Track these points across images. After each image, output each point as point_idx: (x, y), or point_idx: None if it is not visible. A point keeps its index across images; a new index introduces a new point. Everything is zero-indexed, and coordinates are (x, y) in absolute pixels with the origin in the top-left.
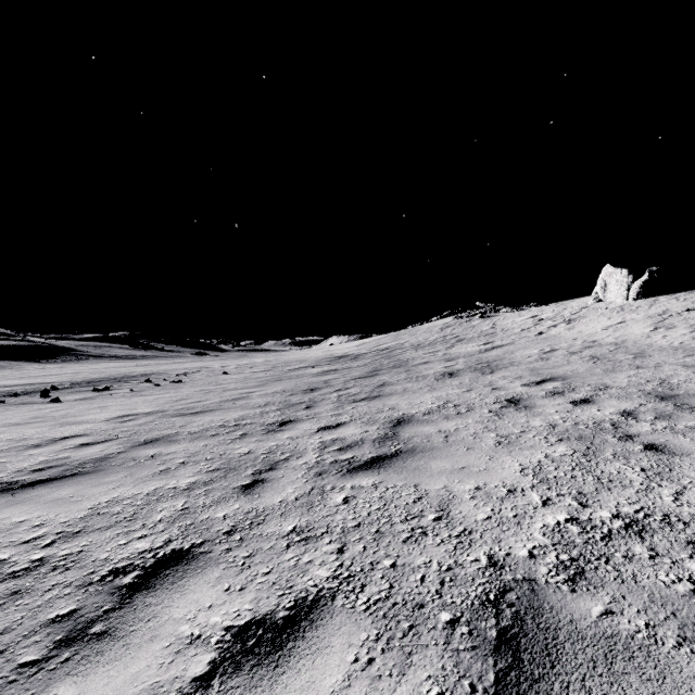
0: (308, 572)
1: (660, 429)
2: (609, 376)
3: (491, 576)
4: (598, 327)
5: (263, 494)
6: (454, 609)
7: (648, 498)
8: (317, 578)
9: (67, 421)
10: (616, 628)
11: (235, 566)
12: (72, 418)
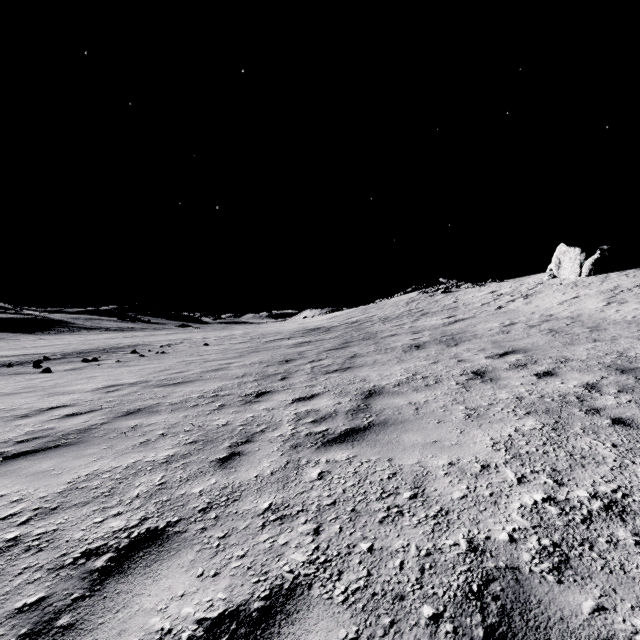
0: (284, 556)
1: (625, 402)
2: (568, 349)
3: (472, 563)
4: (554, 302)
5: (239, 468)
6: (436, 602)
7: (624, 477)
8: (293, 563)
9: (56, 391)
10: (611, 628)
11: (209, 548)
12: (60, 388)
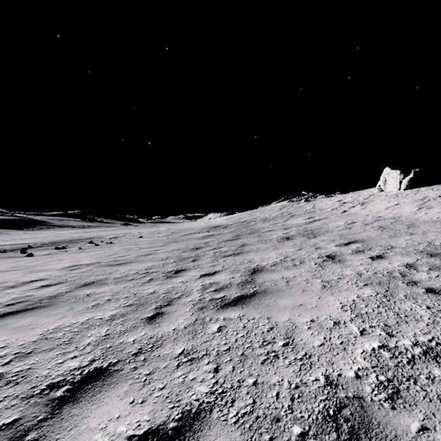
0: (192, 388)
1: (434, 277)
2: (393, 239)
3: (329, 393)
4: (382, 207)
5: (162, 324)
6: (303, 423)
7: (436, 330)
8: (199, 393)
9: (35, 270)
10: None
11: (139, 382)
12: (38, 267)
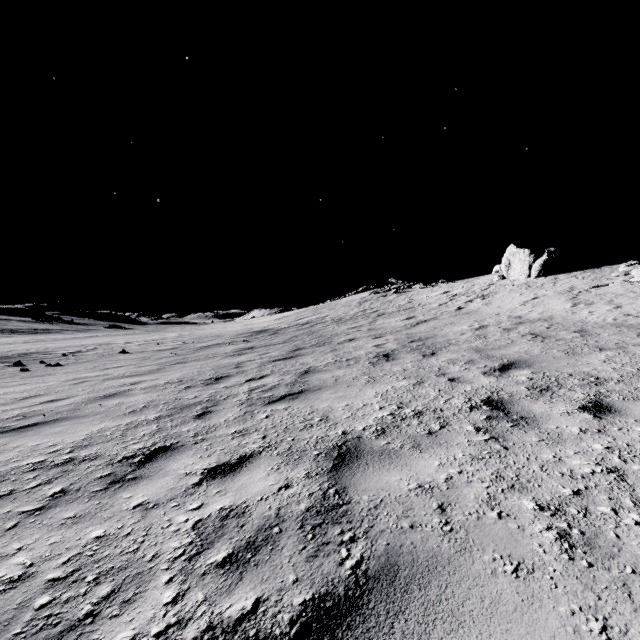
0: None
1: None
2: (579, 360)
3: None
4: (515, 302)
5: None
6: None
7: None
8: None
9: None
10: None
11: None
12: None
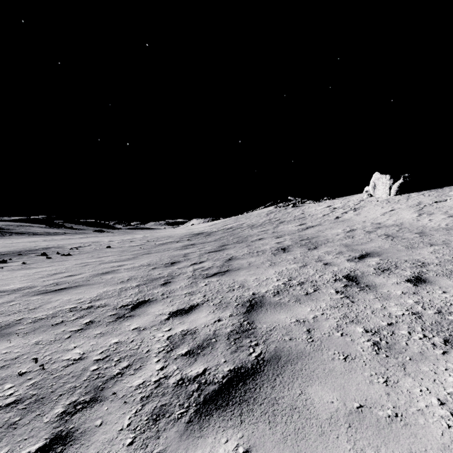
0: None
1: None
2: (414, 252)
3: None
4: (377, 213)
5: None
6: None
7: None
8: None
9: None
10: None
11: None
12: None
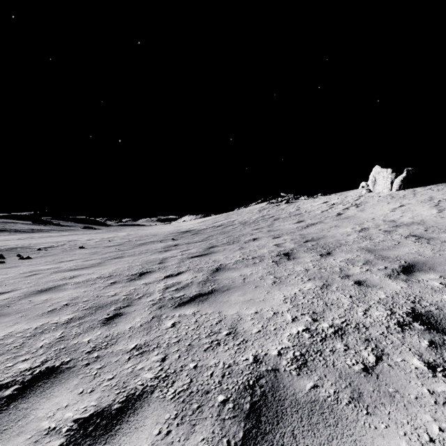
0: None
1: None
2: None
3: None
4: (385, 209)
5: None
6: None
7: None
8: None
9: None
10: None
11: None
12: None
